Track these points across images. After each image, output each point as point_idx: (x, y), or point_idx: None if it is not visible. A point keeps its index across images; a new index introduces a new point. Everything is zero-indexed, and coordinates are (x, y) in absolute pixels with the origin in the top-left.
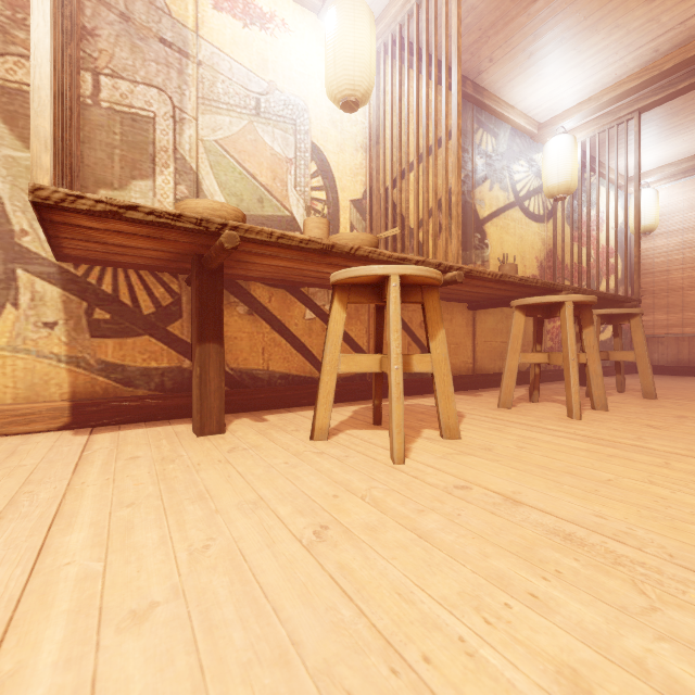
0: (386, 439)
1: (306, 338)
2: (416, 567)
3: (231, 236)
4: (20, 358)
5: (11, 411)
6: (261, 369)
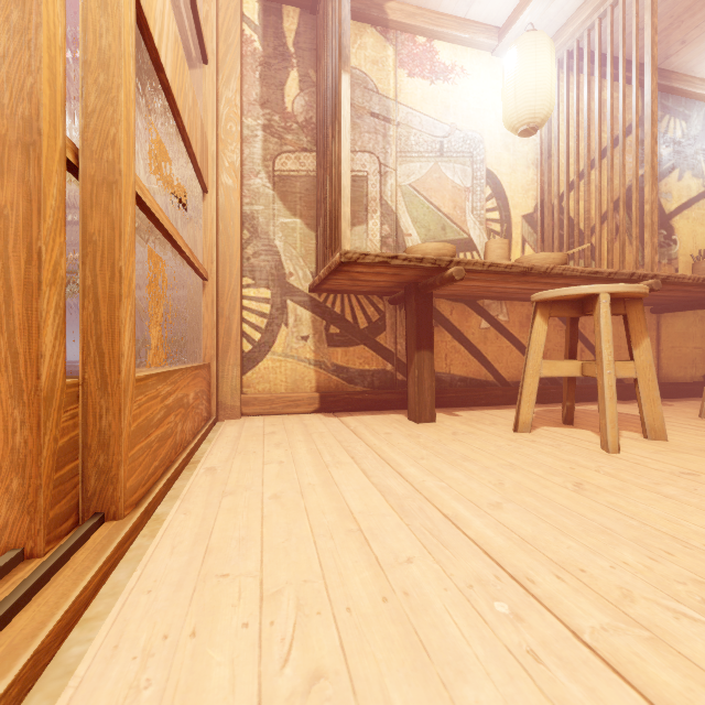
0: (586, 435)
1: (482, 345)
2: (673, 510)
3: (459, 270)
4: (288, 362)
5: (287, 397)
6: (444, 373)
